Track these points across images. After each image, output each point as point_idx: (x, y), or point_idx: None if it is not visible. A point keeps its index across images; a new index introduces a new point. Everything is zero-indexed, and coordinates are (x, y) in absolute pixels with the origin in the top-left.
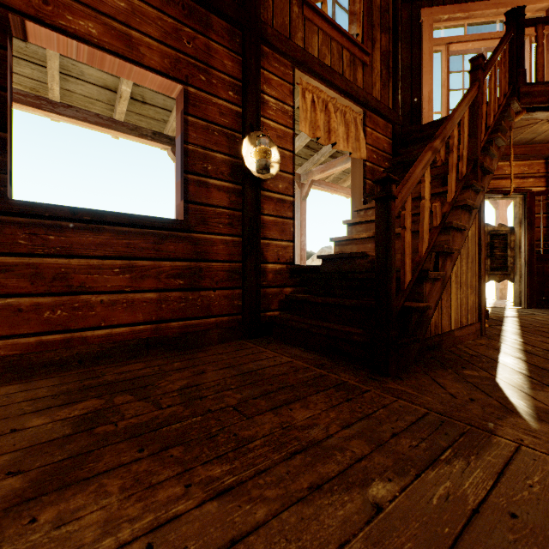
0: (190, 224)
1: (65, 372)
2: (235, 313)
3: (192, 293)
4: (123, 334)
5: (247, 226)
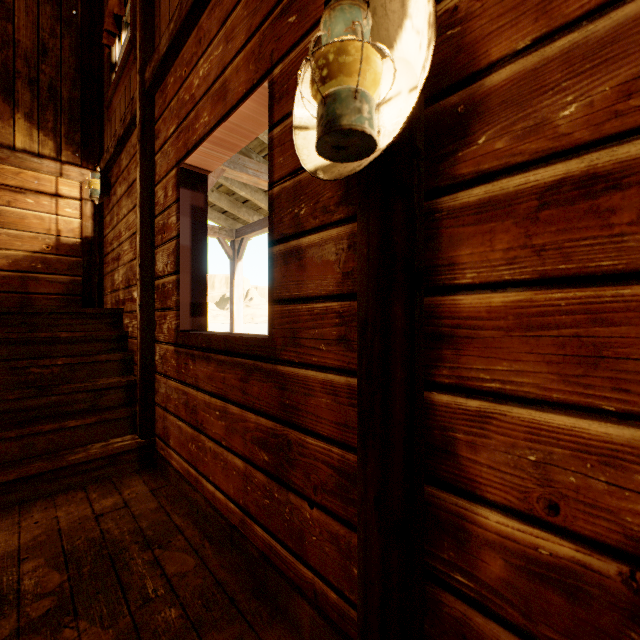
0: (276, 345)
1: (182, 515)
2: (355, 601)
3: (279, 488)
4: (221, 501)
5: (357, 350)
